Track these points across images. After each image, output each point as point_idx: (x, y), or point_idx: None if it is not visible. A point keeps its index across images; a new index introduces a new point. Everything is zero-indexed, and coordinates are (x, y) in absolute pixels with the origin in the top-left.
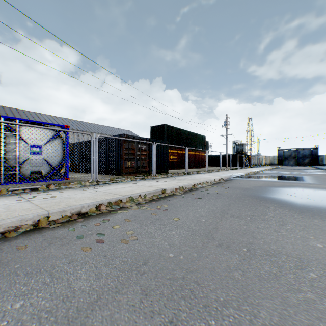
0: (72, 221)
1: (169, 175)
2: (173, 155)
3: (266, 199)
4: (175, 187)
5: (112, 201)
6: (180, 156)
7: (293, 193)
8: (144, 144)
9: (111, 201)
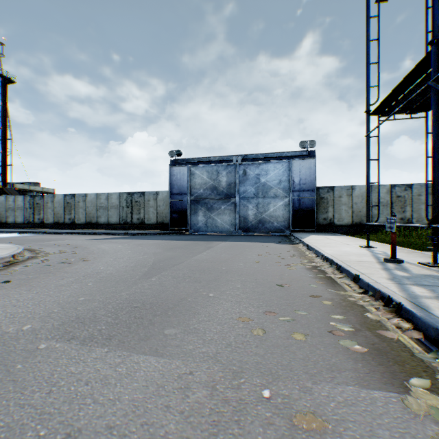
0: None
1: None
2: None
3: None
4: None
5: None
6: None
7: None
8: None
9: None
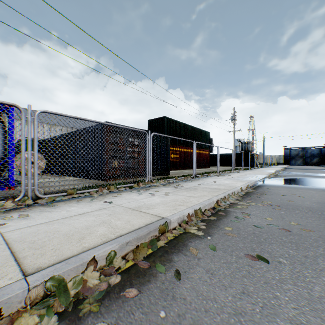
0: None
1: (172, 180)
2: (174, 153)
3: None
4: (187, 213)
5: None
6: (182, 155)
7: None
8: (137, 137)
9: None
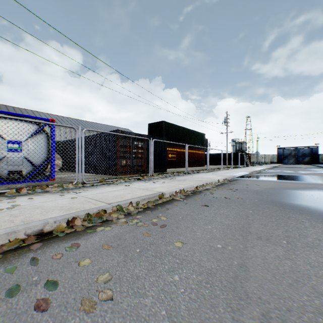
0: (22, 248)
1: (168, 175)
2: (172, 153)
3: (291, 208)
4: (175, 190)
5: (92, 212)
6: (179, 154)
7: (317, 197)
8: (140, 141)
9: (90, 212)
